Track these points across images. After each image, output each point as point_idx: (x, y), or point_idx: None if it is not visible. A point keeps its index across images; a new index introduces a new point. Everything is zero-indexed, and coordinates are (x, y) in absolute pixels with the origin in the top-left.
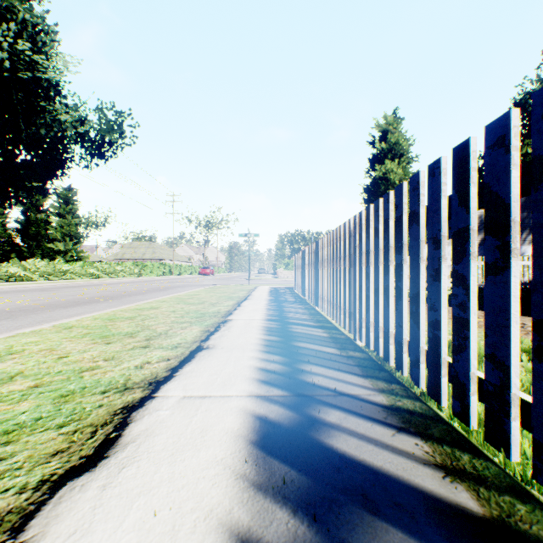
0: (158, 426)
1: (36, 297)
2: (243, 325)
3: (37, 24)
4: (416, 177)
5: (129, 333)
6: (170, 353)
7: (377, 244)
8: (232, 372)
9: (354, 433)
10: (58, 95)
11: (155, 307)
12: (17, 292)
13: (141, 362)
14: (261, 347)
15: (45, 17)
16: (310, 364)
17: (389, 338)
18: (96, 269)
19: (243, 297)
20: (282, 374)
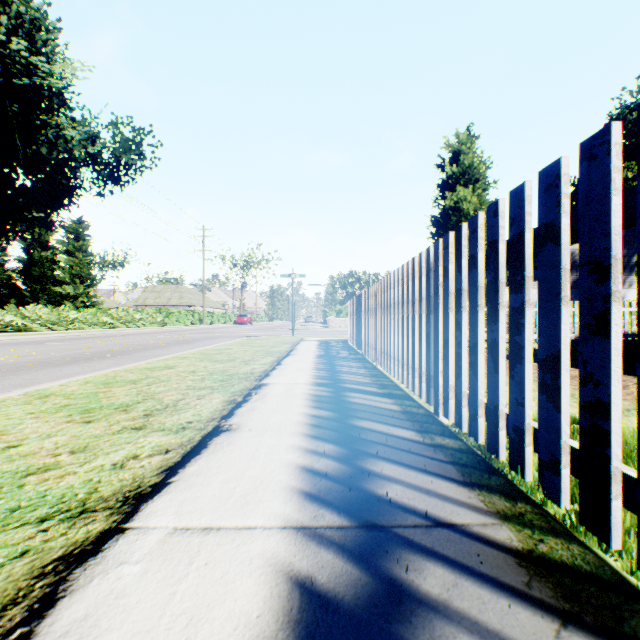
0: (109, 607)
1: (27, 352)
2: (283, 392)
3: (35, 18)
4: (552, 168)
5: (123, 405)
6: (172, 439)
7: (475, 280)
8: (260, 476)
9: (481, 631)
10: (63, 106)
11: (171, 366)
12: (8, 345)
13: (124, 456)
14: (306, 428)
15: (46, 11)
16: (379, 460)
17: (497, 420)
18: (110, 317)
19: (284, 352)
20: (338, 480)
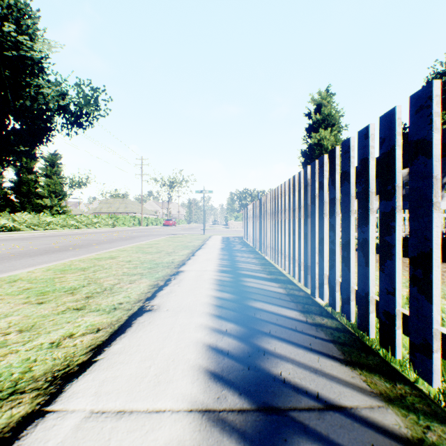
0: None
1: (13, 246)
2: (195, 277)
3: (21, 9)
4: (424, 91)
5: (71, 289)
6: (103, 319)
7: (347, 191)
8: (173, 355)
9: None
10: (41, 72)
11: (113, 256)
12: (0, 241)
13: (61, 335)
14: (212, 309)
15: (29, 4)
16: (272, 338)
17: (368, 305)
18: (76, 221)
19: (197, 246)
20: (239, 358)
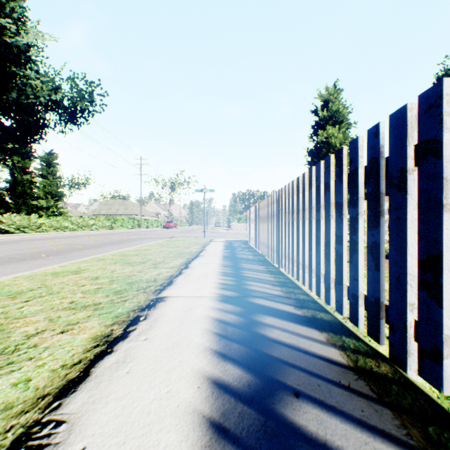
0: None
1: None
2: (180, 315)
3: None
4: None
5: None
6: None
7: None
8: None
9: None
10: (29, 61)
11: (80, 270)
12: None
13: None
14: (199, 445)
15: None
16: None
17: None
18: (70, 223)
19: (194, 253)
20: None
